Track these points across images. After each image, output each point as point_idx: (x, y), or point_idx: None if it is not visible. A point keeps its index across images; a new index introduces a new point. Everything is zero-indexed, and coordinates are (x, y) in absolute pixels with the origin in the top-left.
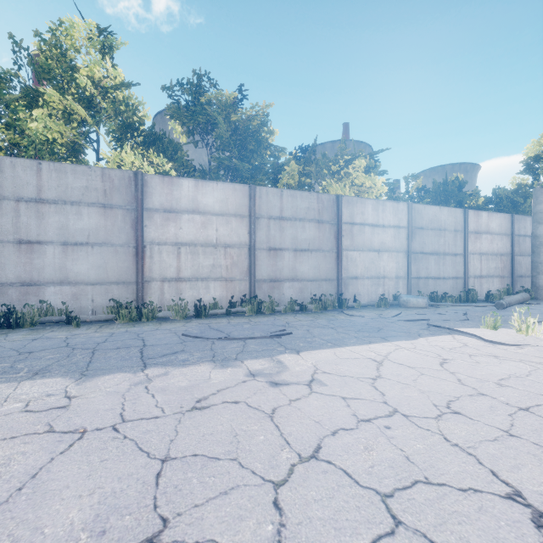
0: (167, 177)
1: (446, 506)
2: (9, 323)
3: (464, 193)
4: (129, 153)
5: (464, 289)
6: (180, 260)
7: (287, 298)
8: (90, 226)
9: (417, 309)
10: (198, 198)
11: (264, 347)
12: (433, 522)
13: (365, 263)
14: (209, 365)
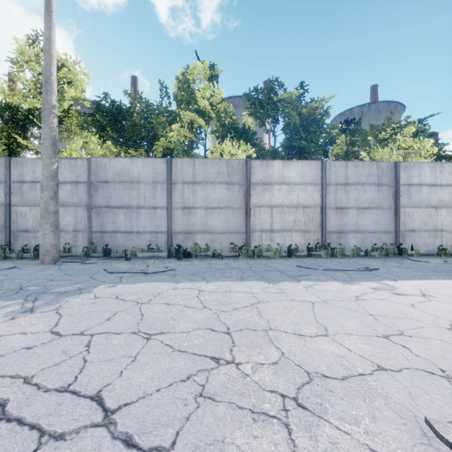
0: (264, 161)
1: None
2: (185, 255)
3: None
4: (228, 145)
5: None
6: (272, 217)
7: (351, 246)
8: (220, 196)
9: None
10: (285, 173)
11: (364, 276)
12: None
13: (422, 218)
14: (338, 282)
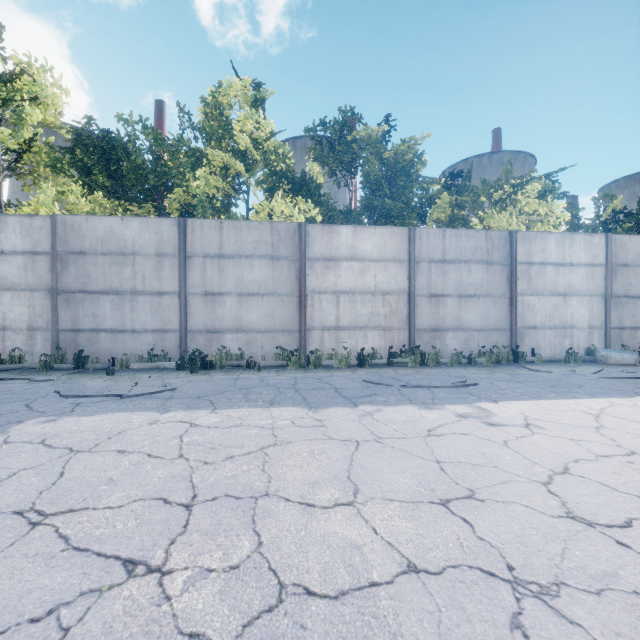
0: (327, 226)
1: None
2: (205, 365)
3: None
4: (280, 202)
5: None
6: (339, 309)
7: (450, 349)
8: (260, 277)
9: (623, 366)
10: (357, 244)
11: (454, 395)
12: None
13: (546, 310)
14: (412, 406)
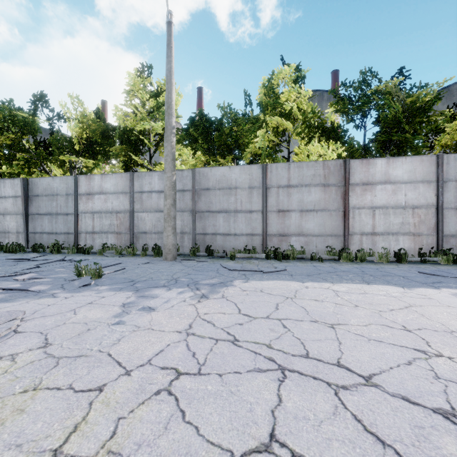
0: (365, 160)
1: None
2: (283, 257)
3: None
4: (316, 146)
5: None
6: (374, 220)
7: None
8: (315, 199)
9: None
10: (389, 171)
11: None
12: None
13: None
14: None
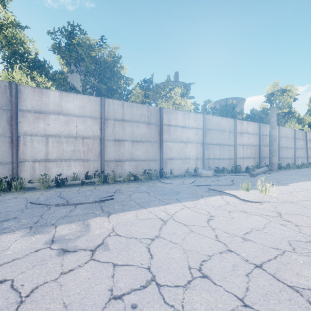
0: (37, 88)
1: None
2: None
3: (236, 111)
4: (17, 72)
5: (234, 165)
6: (48, 147)
7: (127, 172)
8: None
9: (207, 177)
10: (62, 104)
11: (86, 211)
12: None
13: (177, 150)
14: (22, 232)
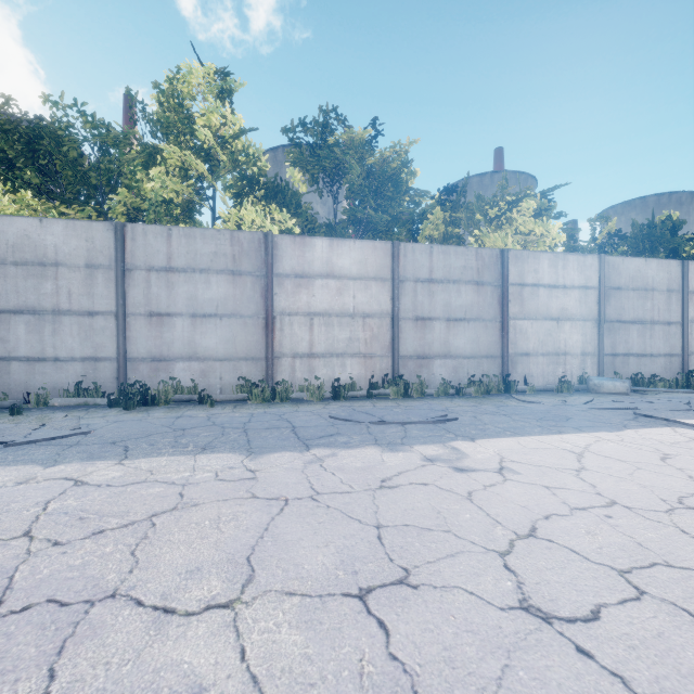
0: (299, 237)
1: (693, 585)
2: (145, 401)
3: (680, 237)
4: (250, 210)
5: (682, 371)
6: (312, 333)
7: (437, 379)
8: (218, 295)
9: (615, 395)
10: (333, 259)
11: (429, 433)
12: (682, 595)
13: (539, 335)
14: (375, 448)
